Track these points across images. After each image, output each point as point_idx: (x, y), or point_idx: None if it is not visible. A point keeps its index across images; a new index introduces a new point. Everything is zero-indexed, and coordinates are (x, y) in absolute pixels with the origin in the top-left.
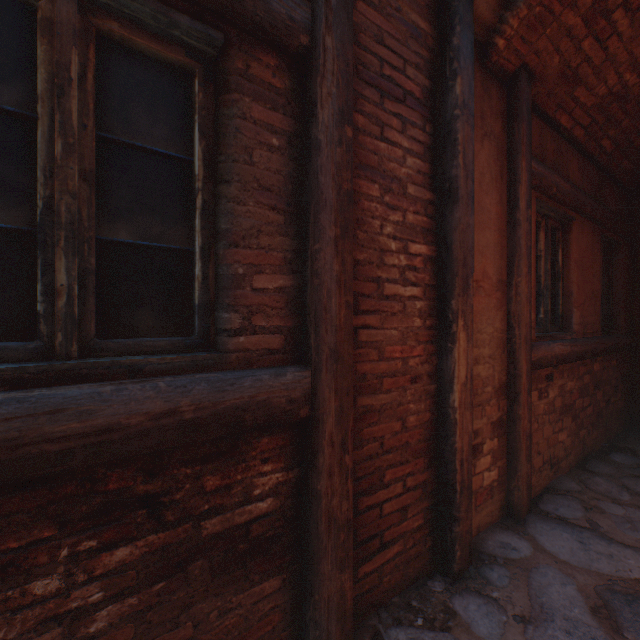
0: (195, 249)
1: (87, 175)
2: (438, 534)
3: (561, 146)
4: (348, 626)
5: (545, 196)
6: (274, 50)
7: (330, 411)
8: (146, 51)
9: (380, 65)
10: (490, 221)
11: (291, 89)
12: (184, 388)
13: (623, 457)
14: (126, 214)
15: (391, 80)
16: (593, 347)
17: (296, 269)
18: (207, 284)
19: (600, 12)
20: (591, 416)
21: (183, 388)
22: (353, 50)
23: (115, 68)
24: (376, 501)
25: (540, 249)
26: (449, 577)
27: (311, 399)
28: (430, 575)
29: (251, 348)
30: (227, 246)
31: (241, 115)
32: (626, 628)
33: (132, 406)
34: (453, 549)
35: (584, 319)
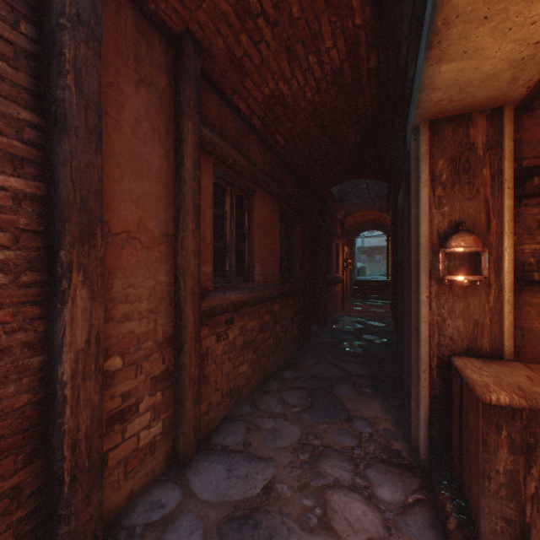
0: None
1: None
2: None
3: (243, 128)
4: None
5: (225, 165)
6: None
7: None
8: None
9: None
10: (152, 172)
11: None
12: None
13: (290, 372)
14: None
15: None
16: (271, 292)
17: None
18: None
19: (247, 12)
20: (272, 345)
21: None
22: None
23: None
24: None
25: (227, 211)
26: None
27: None
28: None
29: None
30: None
31: None
32: None
33: None
34: None
35: (266, 271)
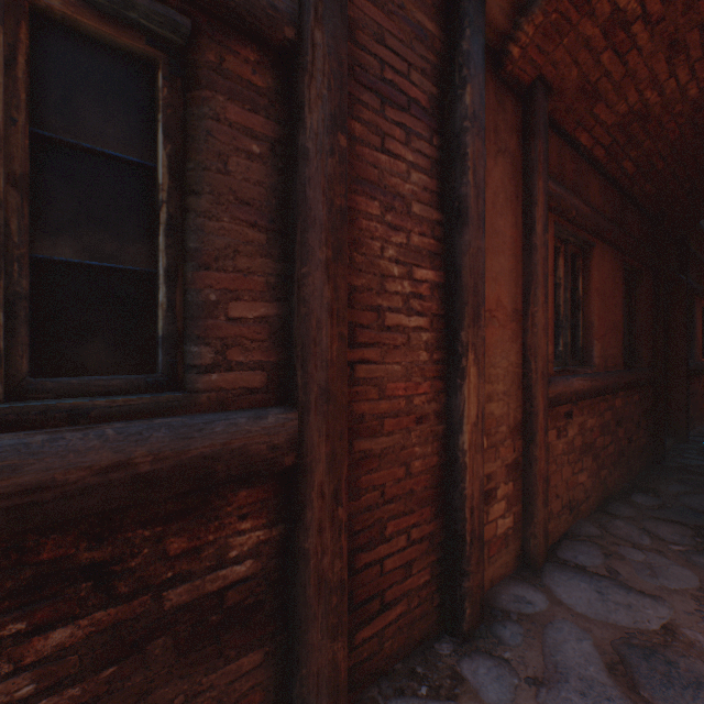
0: (159, 271)
1: (17, 180)
2: (447, 590)
3: (581, 166)
4: (342, 701)
5: (564, 220)
6: (254, 43)
7: (320, 458)
8: (96, 35)
9: (381, 68)
10: (505, 245)
11: (275, 89)
12: (139, 436)
13: (645, 498)
14: (71, 228)
15: (393, 85)
16: (614, 382)
17: (281, 296)
18: (174, 312)
19: (619, 23)
20: (613, 455)
21: (138, 436)
22: (349, 49)
23: (56, 53)
24: (376, 557)
25: (559, 277)
26: (458, 638)
27: (298, 445)
28: (438, 636)
29: (226, 387)
30: (197, 268)
31: (214, 116)
32: (643, 685)
33: (71, 459)
34: (462, 606)
35: (605, 352)
